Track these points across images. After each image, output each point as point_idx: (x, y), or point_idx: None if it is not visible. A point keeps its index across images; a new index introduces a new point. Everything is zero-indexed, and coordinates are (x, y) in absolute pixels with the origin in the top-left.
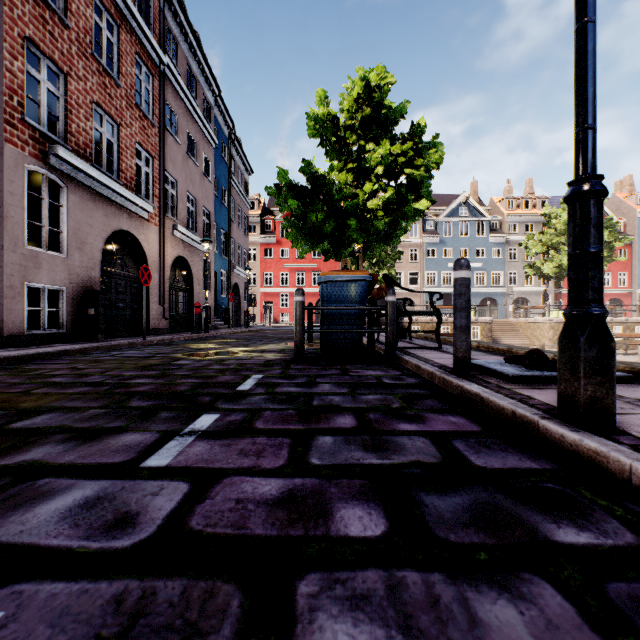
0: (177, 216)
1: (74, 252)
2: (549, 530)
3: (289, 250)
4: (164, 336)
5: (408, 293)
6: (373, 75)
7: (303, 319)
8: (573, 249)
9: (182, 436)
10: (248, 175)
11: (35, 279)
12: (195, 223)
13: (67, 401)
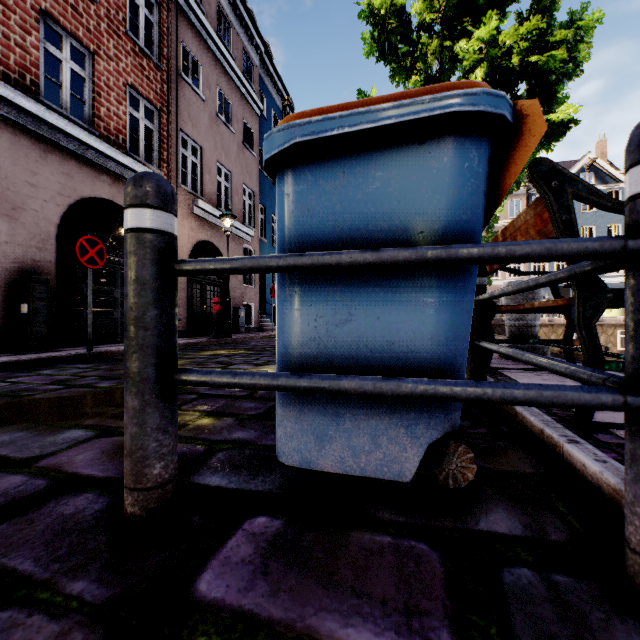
0: (201, 191)
1: None
2: None
3: None
4: None
5: None
6: None
7: (154, 320)
8: None
9: None
10: None
11: None
12: (230, 203)
13: None
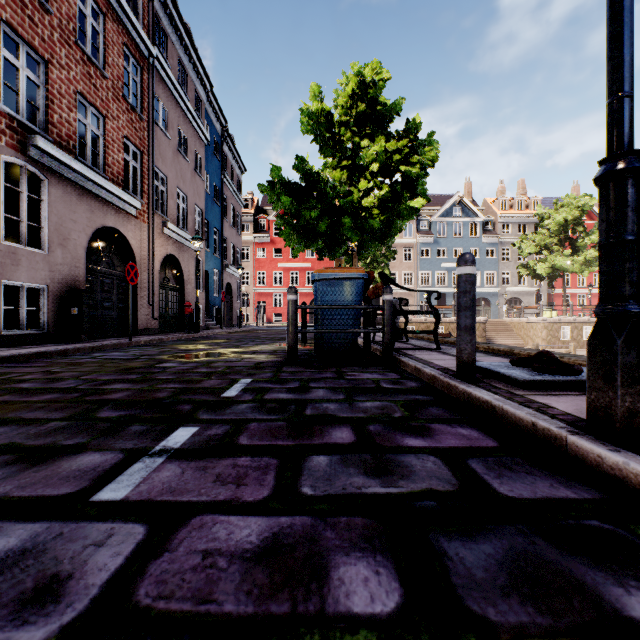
0: (167, 213)
1: (56, 249)
2: (617, 598)
3: (283, 249)
4: (152, 336)
5: (402, 293)
6: (368, 70)
7: (296, 319)
8: (607, 237)
9: (150, 456)
10: (241, 173)
11: (13, 277)
12: (186, 221)
13: (27, 411)
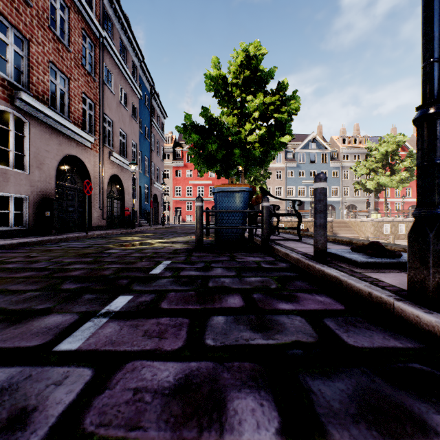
0: (112, 146)
1: (35, 170)
2: (437, 423)
3: (193, 171)
4: (102, 231)
5: (275, 201)
6: (251, 48)
7: (202, 219)
8: (422, 161)
9: (98, 317)
10: (164, 118)
11: (4, 190)
12: (126, 151)
13: (11, 284)
